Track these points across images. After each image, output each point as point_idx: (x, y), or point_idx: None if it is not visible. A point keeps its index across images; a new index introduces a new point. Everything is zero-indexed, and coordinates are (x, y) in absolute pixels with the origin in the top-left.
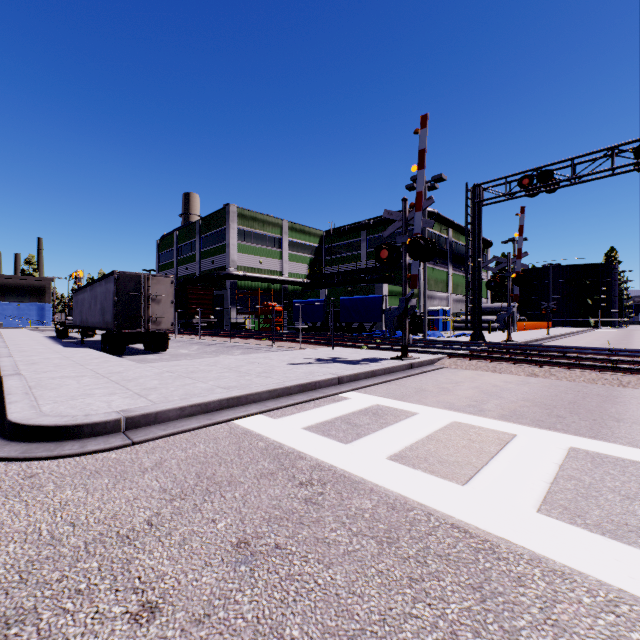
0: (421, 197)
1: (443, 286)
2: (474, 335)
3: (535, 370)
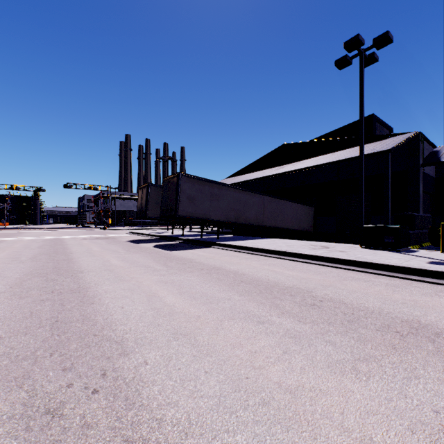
0: None
1: None
2: None
3: (20, 230)
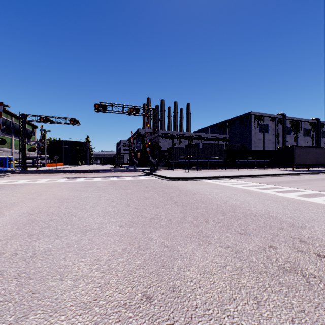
0: (0, 126)
1: (9, 145)
2: (23, 168)
3: (37, 174)
